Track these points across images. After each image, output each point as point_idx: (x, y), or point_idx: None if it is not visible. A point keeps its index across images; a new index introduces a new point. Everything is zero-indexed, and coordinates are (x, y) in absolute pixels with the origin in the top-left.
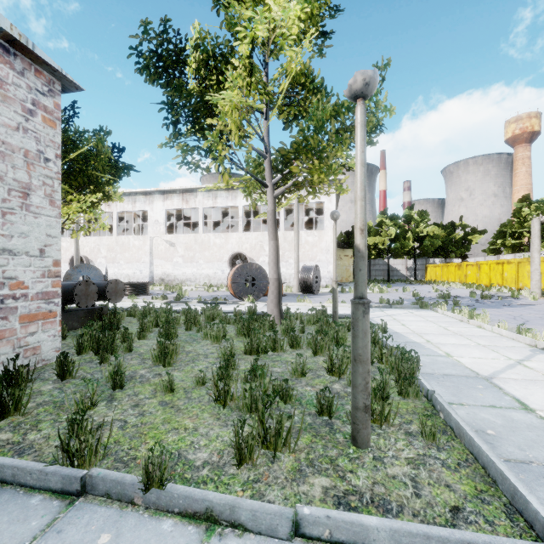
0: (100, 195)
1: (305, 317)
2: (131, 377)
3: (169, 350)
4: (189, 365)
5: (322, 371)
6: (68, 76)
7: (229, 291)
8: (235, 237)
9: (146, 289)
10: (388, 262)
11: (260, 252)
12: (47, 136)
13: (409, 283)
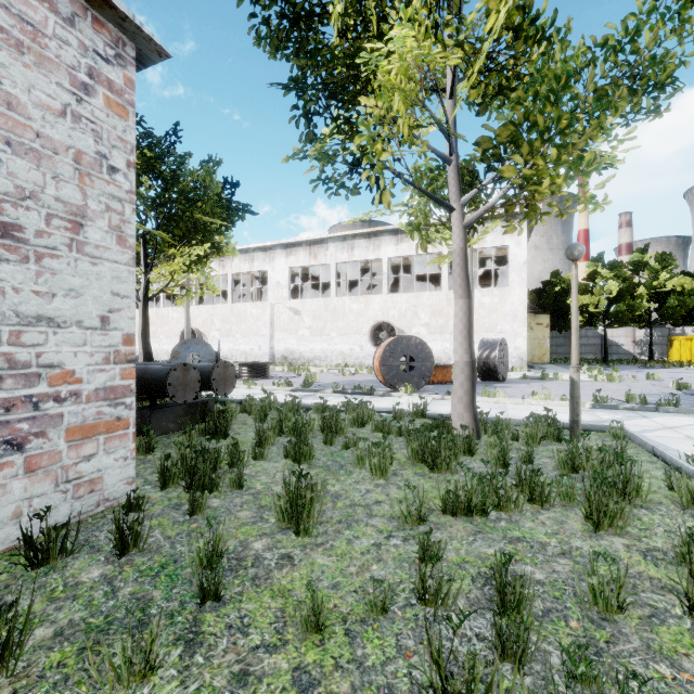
0: (208, 245)
1: (511, 425)
2: (237, 562)
3: (305, 500)
4: (341, 533)
5: (653, 594)
6: (144, 28)
7: (371, 375)
8: (377, 301)
9: (266, 371)
10: (604, 333)
11: (413, 320)
12: (113, 130)
13: (642, 365)
